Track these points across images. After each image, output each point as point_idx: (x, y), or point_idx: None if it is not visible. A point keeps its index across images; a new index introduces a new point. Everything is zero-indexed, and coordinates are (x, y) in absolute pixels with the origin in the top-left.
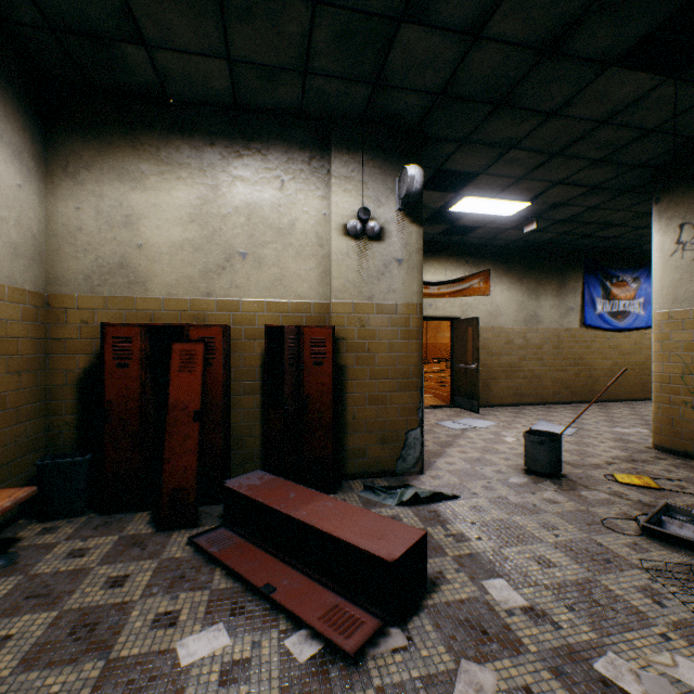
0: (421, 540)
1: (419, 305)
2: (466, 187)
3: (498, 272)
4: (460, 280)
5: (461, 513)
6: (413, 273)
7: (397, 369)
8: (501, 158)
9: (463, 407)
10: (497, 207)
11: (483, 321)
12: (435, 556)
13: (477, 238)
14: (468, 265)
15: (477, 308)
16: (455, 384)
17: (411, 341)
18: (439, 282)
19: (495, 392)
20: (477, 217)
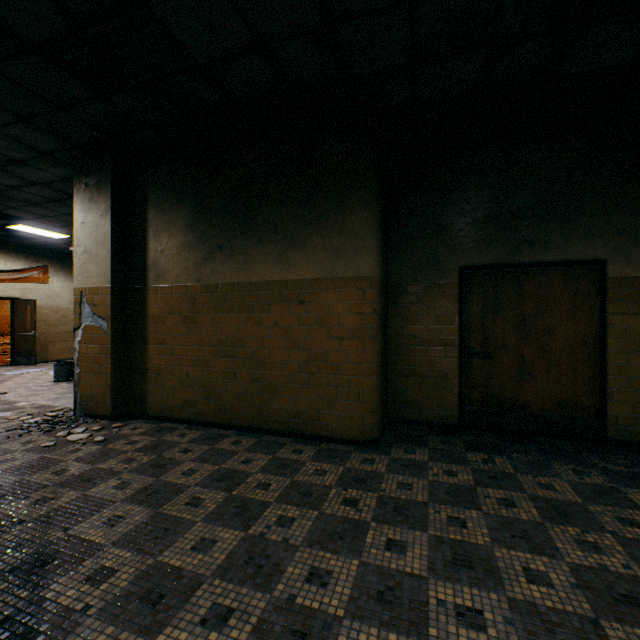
0: None
1: None
2: (21, 221)
3: (56, 268)
4: (21, 270)
5: (9, 396)
6: None
7: None
8: (43, 218)
9: (24, 363)
10: (48, 233)
11: (43, 301)
12: None
13: (37, 243)
14: (30, 260)
15: (38, 292)
16: (17, 348)
17: None
18: (0, 270)
19: (54, 351)
20: (34, 234)
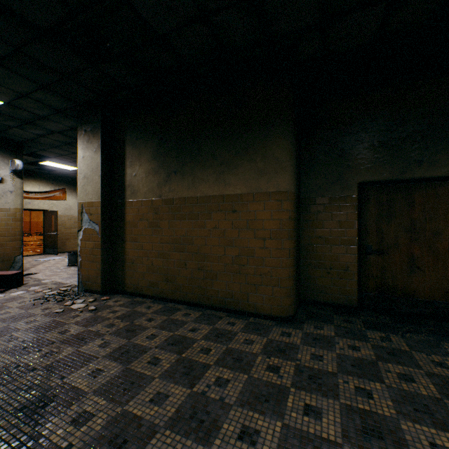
0: (22, 272)
1: (22, 209)
2: (48, 159)
3: (71, 190)
4: (49, 192)
5: (38, 275)
6: (19, 197)
7: (11, 233)
8: (61, 156)
9: (50, 253)
10: (65, 167)
11: (62, 212)
12: (27, 281)
13: (58, 173)
14: (54, 185)
15: (59, 206)
16: (46, 243)
17: (18, 222)
18: (36, 192)
19: (69, 245)
20: (56, 167)
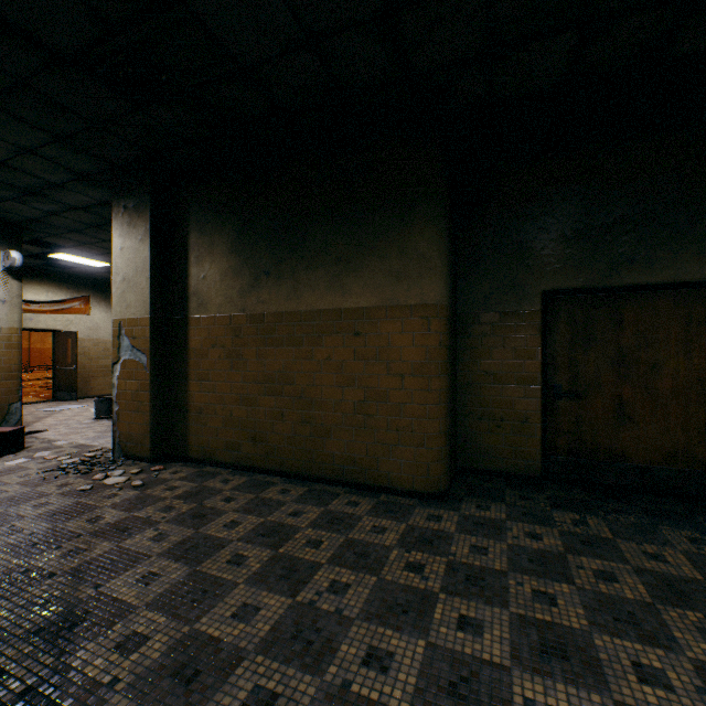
0: (22, 428)
1: (20, 328)
2: (62, 249)
3: (98, 298)
4: (63, 301)
5: (48, 434)
6: (16, 309)
7: (3, 367)
8: (84, 246)
9: (65, 399)
10: (89, 262)
11: (84, 334)
12: (30, 444)
13: (78, 272)
14: (71, 290)
15: (79, 324)
16: (59, 382)
17: (14, 350)
18: (42, 301)
19: (95, 386)
20: (75, 263)
